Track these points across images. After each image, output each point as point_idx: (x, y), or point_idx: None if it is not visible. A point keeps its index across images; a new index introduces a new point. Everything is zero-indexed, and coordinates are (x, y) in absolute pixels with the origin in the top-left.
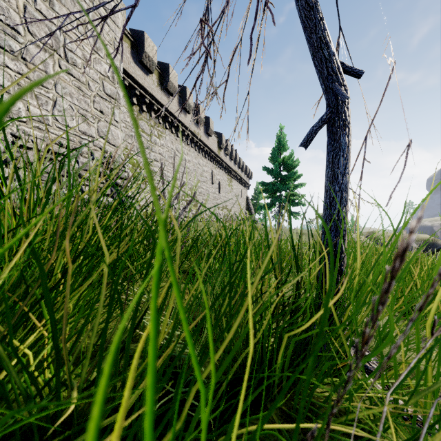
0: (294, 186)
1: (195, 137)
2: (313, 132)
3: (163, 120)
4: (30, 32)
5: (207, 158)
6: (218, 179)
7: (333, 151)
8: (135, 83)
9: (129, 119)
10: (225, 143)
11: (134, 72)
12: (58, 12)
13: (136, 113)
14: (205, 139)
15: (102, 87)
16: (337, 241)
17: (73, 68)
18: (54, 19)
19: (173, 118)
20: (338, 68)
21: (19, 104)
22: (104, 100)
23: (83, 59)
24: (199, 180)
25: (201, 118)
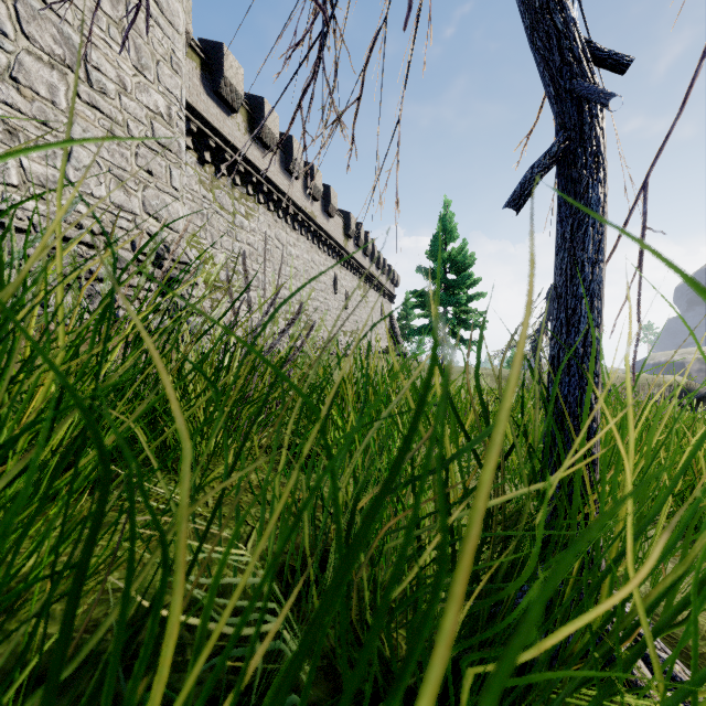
0: (468, 297)
1: (307, 218)
2: (532, 179)
3: (255, 190)
4: (25, 33)
5: (327, 253)
6: (344, 286)
7: (572, 217)
8: (208, 128)
9: (199, 187)
10: (356, 229)
11: (205, 109)
12: (74, 2)
13: (210, 177)
14: (324, 221)
15: (151, 132)
16: (582, 397)
17: (101, 98)
18: (68, 14)
19: (272, 187)
20: (583, 50)
21: None
22: (154, 154)
23: (118, 84)
24: (313, 288)
25: (317, 188)
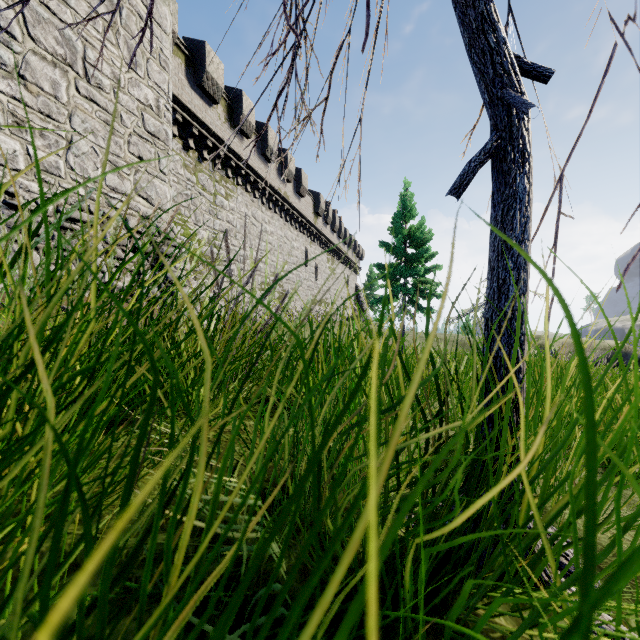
0: (425, 269)
1: (280, 198)
2: (469, 171)
3: (234, 173)
4: (32, 36)
5: (298, 229)
6: (314, 260)
7: (503, 203)
8: (192, 118)
9: (184, 171)
10: (325, 207)
11: (190, 101)
12: (74, 7)
13: (194, 162)
14: (295, 201)
15: (141, 122)
16: (511, 352)
17: (97, 92)
18: (69, 18)
19: (249, 170)
20: (512, 64)
21: (15, 144)
22: (144, 141)
23: (113, 79)
24: (286, 261)
25: (289, 171)
